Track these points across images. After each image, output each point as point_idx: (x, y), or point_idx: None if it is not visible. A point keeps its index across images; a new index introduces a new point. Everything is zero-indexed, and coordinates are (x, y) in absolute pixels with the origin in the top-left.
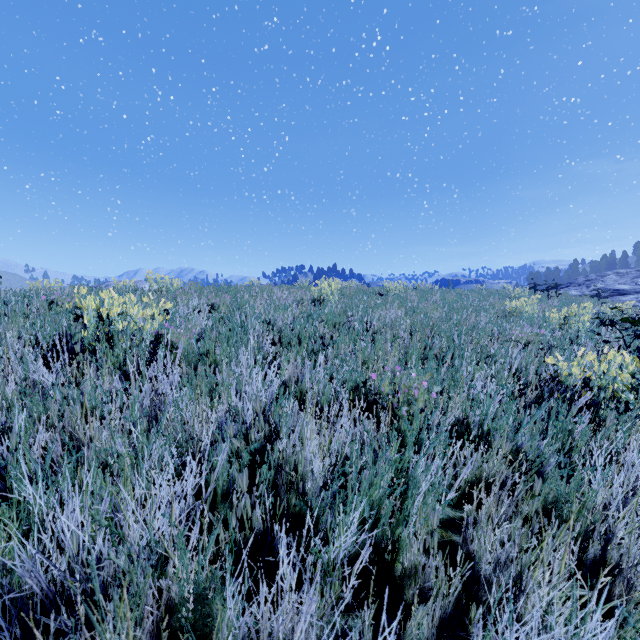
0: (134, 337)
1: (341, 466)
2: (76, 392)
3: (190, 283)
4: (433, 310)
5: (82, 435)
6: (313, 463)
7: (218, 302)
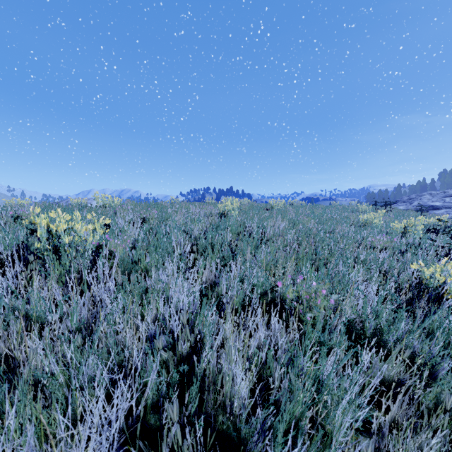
0: (79, 247)
1: (258, 371)
2: (21, 302)
3: (127, 201)
4: (308, 221)
5: (17, 354)
6: (240, 386)
7: (148, 216)
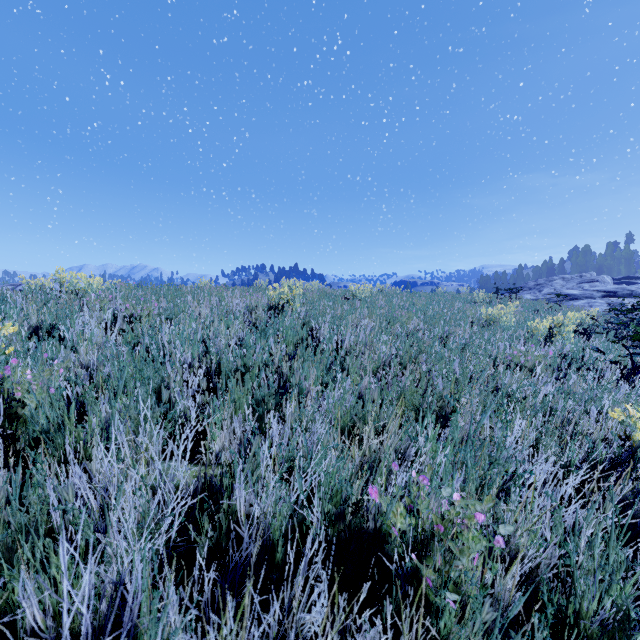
0: None
1: None
2: None
3: (120, 284)
4: (408, 319)
5: None
6: None
7: (139, 312)
